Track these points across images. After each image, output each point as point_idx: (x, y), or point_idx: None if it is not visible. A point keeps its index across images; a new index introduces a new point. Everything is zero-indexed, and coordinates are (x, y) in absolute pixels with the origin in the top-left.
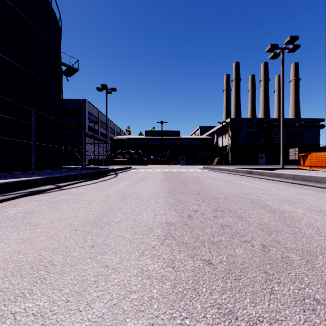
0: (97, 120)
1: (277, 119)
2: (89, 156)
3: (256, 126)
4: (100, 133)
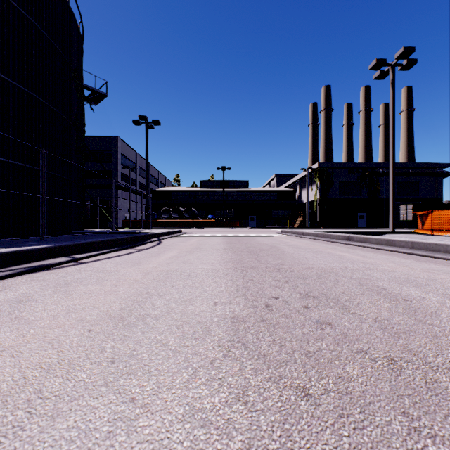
0: (134, 166)
1: (384, 165)
2: (123, 216)
3: (354, 174)
4: (137, 184)
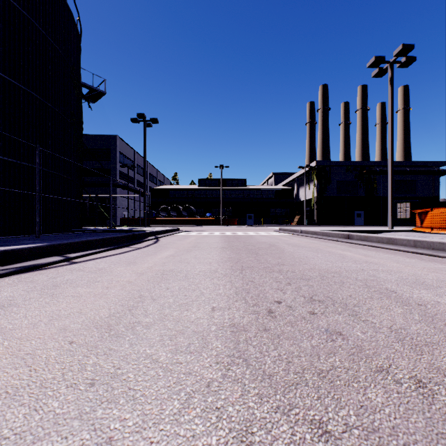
0: (132, 165)
1: (381, 163)
2: (122, 214)
3: (352, 172)
4: (136, 182)
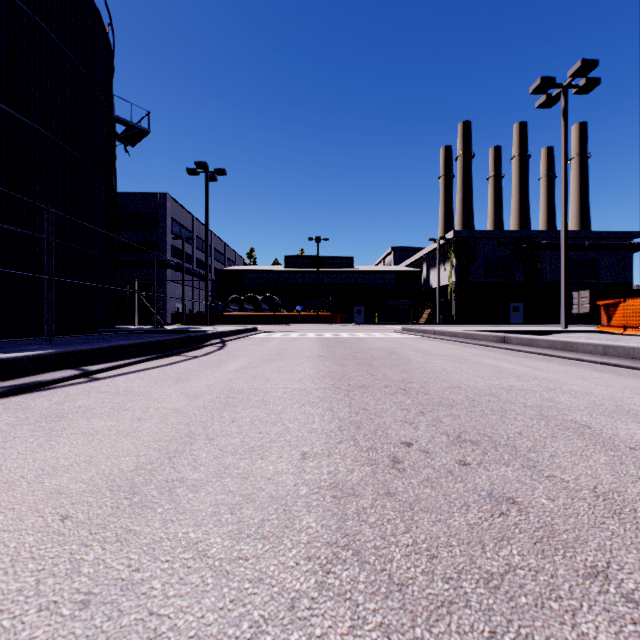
0: (190, 236)
1: (548, 234)
2: (174, 307)
3: (506, 247)
4: (195, 261)
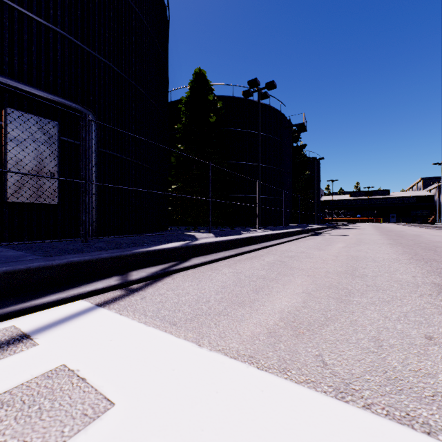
0: None
1: None
2: None
3: None
4: None
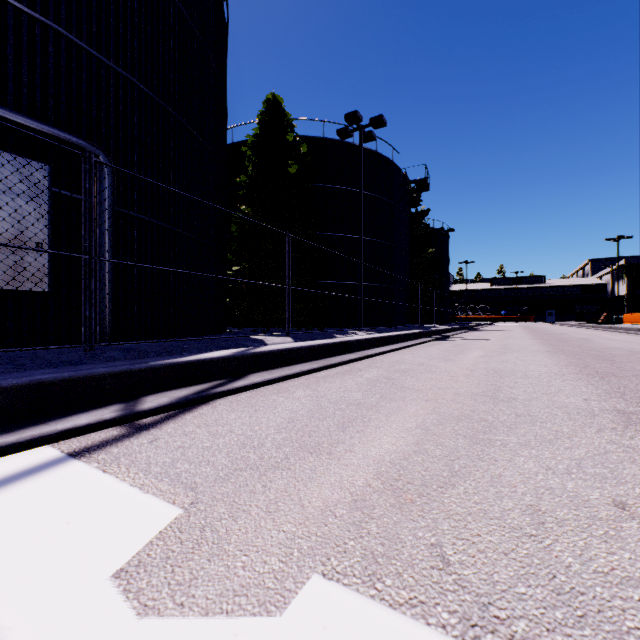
0: None
1: None
2: None
3: None
4: None
